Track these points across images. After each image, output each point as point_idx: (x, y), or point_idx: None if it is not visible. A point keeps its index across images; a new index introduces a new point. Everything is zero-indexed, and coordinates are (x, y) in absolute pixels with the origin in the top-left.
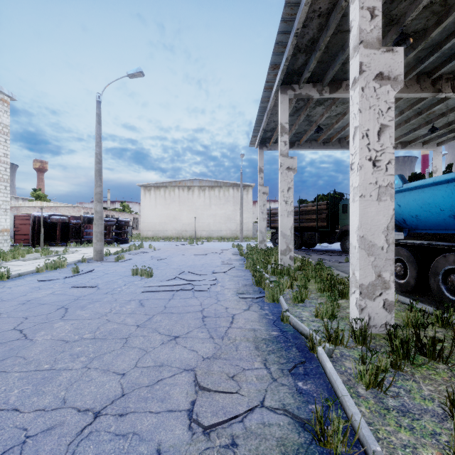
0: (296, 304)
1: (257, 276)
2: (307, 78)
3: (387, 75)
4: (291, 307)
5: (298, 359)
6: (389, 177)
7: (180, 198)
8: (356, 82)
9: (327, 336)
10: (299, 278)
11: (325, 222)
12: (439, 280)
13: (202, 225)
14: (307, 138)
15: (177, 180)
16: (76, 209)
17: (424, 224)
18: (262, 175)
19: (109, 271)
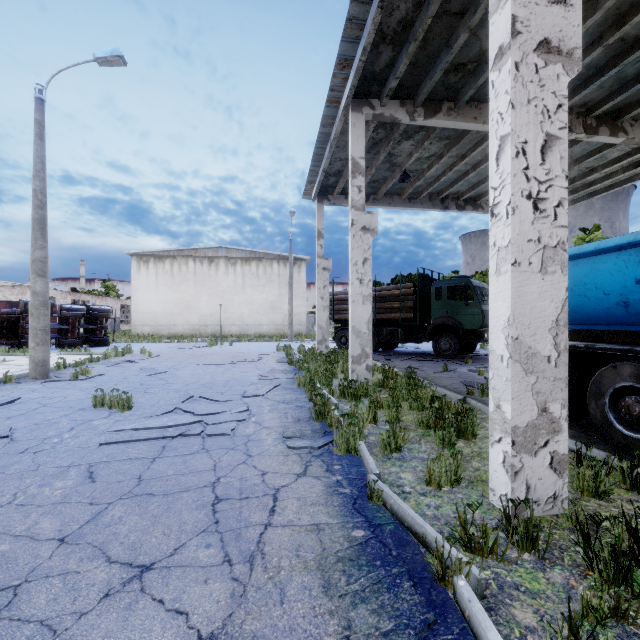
0: (387, 456)
1: (318, 400)
2: (393, 89)
3: (557, 46)
4: (381, 463)
5: (419, 616)
6: (560, 230)
7: (197, 276)
8: (504, 53)
9: (463, 539)
10: (385, 402)
11: (411, 312)
12: (604, 404)
13: (232, 317)
14: (387, 191)
15: (192, 248)
16: (17, 290)
17: (572, 315)
18: (322, 241)
19: (50, 401)
